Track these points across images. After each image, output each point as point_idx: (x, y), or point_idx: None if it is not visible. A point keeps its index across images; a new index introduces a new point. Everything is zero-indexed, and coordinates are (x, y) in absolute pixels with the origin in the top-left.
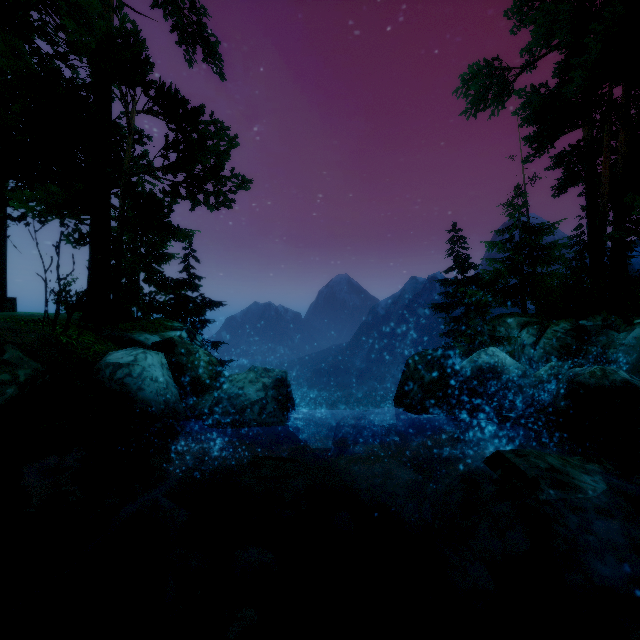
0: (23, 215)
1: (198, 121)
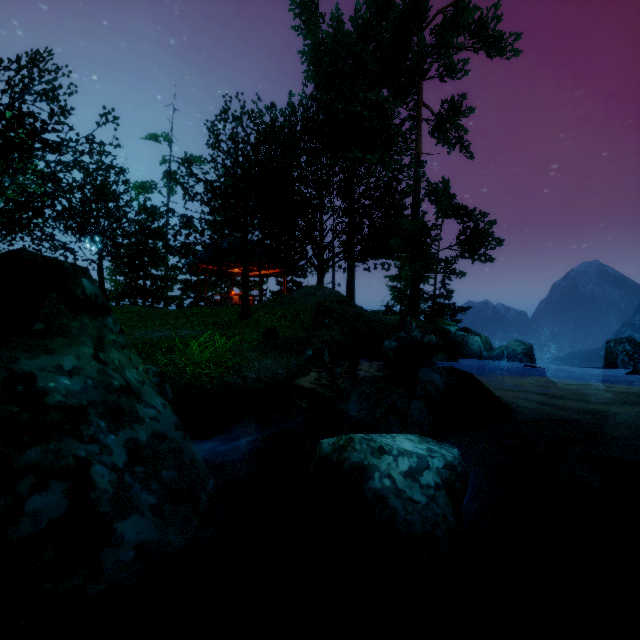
0: (369, 267)
1: (472, 214)
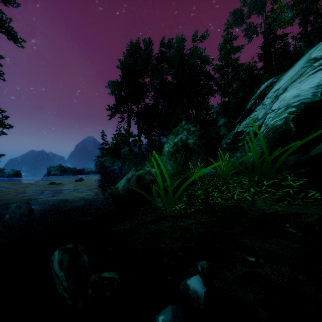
0: None
1: None
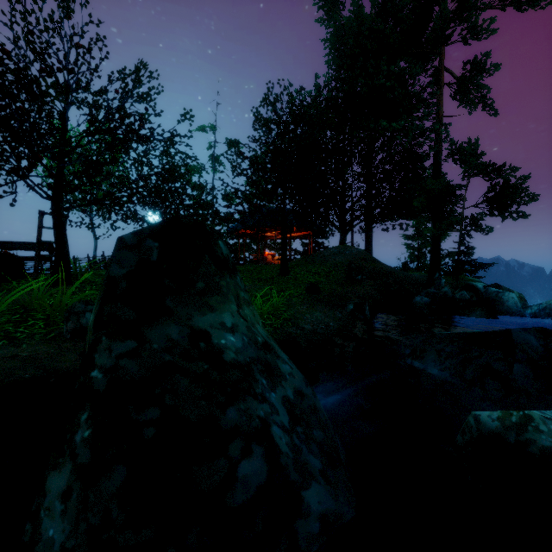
0: (387, 228)
1: (501, 170)
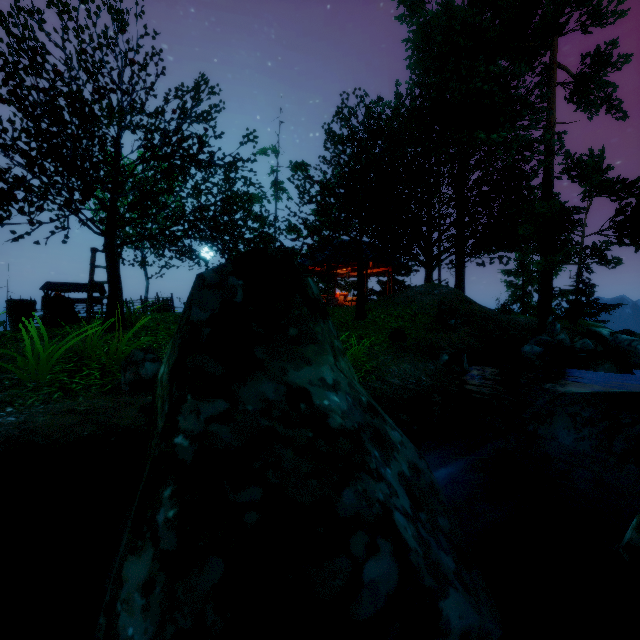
0: (483, 262)
1: (633, 188)
